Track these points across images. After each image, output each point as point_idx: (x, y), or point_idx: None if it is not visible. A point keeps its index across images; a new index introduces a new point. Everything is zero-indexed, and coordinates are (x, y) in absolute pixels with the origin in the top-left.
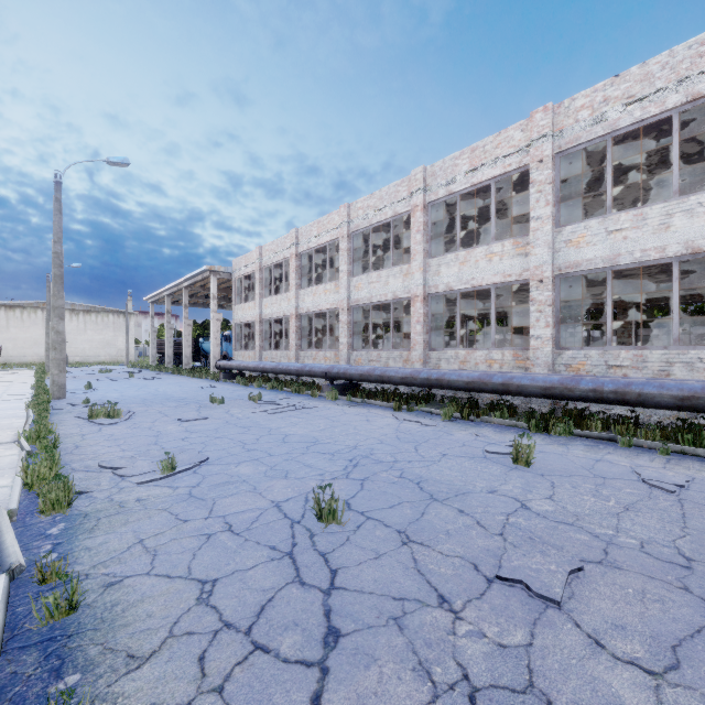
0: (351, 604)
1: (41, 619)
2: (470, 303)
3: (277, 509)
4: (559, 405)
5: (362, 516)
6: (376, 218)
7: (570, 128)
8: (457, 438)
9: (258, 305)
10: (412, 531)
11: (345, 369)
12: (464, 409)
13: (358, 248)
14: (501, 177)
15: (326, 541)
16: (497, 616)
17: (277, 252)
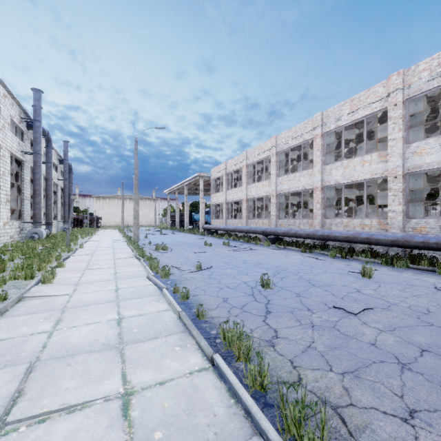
0: (275, 307)
1: (179, 300)
2: (355, 189)
3: (245, 283)
4: (407, 252)
5: (281, 288)
6: (292, 143)
7: (415, 83)
8: (335, 266)
9: (225, 194)
10: (301, 293)
11: (274, 229)
12: (342, 252)
13: (282, 159)
14: (370, 115)
15: (265, 293)
16: (329, 314)
17: (235, 164)
